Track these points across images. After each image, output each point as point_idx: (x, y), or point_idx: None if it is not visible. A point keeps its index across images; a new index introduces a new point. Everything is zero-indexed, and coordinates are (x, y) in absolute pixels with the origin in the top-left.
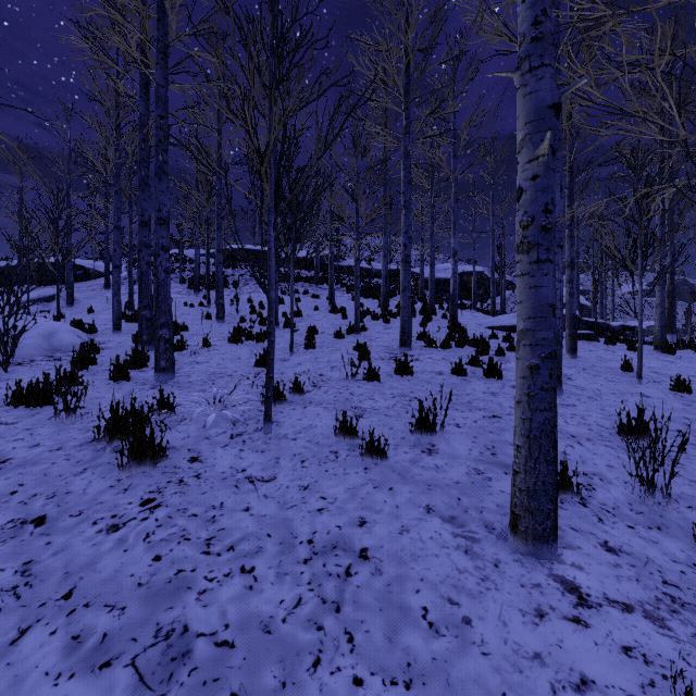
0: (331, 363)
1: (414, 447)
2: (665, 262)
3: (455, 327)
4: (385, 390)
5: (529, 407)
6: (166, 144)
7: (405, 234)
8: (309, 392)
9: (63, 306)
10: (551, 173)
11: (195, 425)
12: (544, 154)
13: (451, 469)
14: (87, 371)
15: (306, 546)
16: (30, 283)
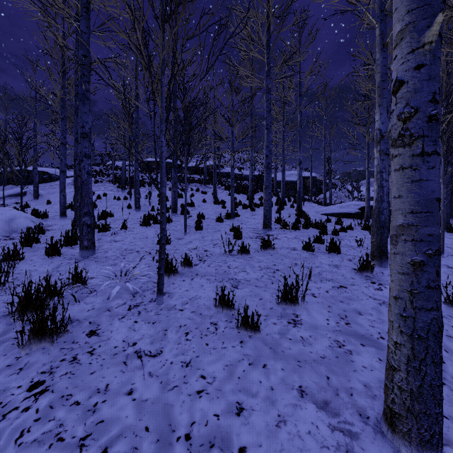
0: (213, 241)
1: (281, 318)
2: (449, 168)
3: (300, 214)
4: (254, 264)
5: (411, 304)
6: (88, 76)
7: (266, 148)
8: (196, 265)
9: (31, 199)
10: (437, 62)
11: (101, 297)
12: (431, 42)
13: (315, 341)
14: (31, 248)
15: (183, 444)
16: (12, 183)
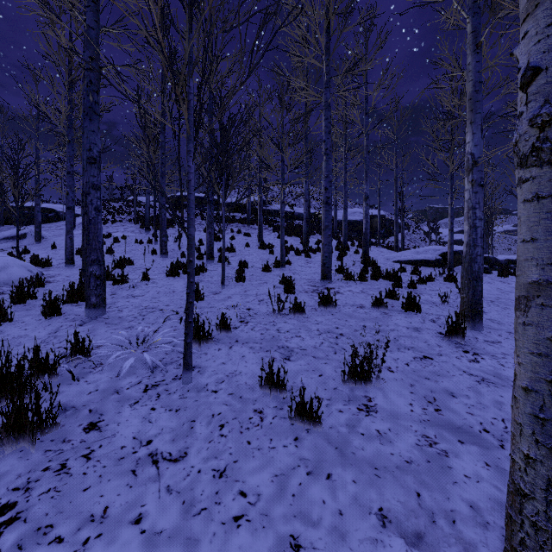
0: (258, 296)
1: (349, 402)
2: None
3: (367, 262)
4: (311, 326)
5: None
6: (97, 85)
7: (326, 178)
8: (236, 328)
9: (33, 242)
10: None
11: (108, 373)
12: None
13: (397, 437)
14: (24, 305)
15: None
16: (10, 223)
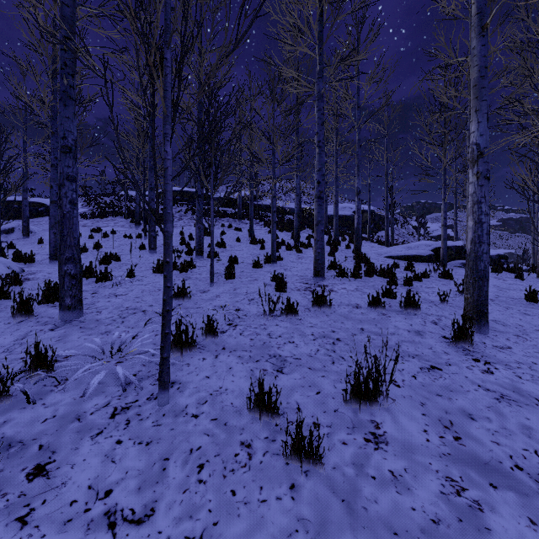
0: (248, 295)
1: (354, 430)
2: None
3: (360, 257)
4: (305, 330)
5: None
6: (73, 67)
7: (318, 171)
8: (223, 332)
9: (20, 237)
10: None
11: (72, 392)
12: None
13: (416, 482)
14: None
15: None
16: None
